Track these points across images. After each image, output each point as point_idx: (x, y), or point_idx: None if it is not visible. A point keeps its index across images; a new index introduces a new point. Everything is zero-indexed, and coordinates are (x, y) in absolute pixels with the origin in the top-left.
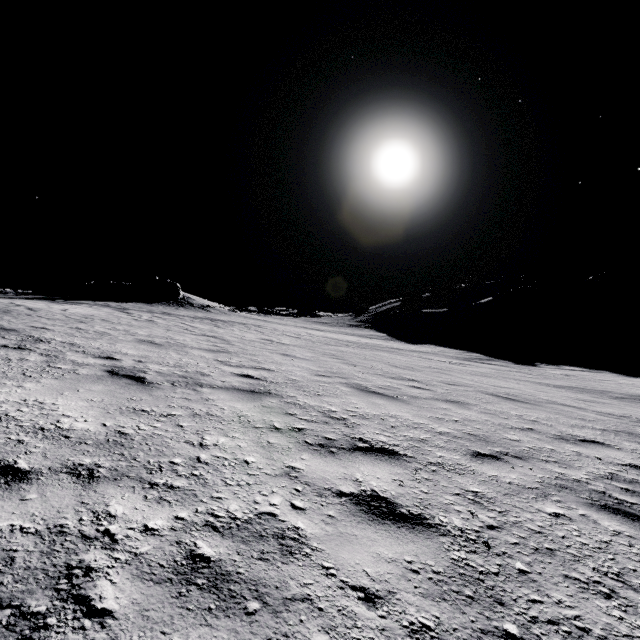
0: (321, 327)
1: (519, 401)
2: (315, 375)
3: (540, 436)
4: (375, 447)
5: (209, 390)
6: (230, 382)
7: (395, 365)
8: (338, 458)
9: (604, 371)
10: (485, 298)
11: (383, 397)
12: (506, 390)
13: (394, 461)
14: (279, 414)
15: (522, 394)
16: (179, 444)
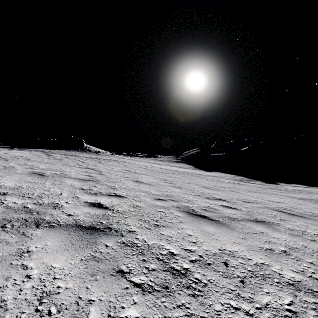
0: (159, 162)
1: (299, 216)
2: (154, 199)
3: None
4: None
5: (42, 232)
6: (76, 215)
7: (204, 186)
8: None
9: (317, 187)
10: (243, 147)
11: (210, 222)
12: (280, 204)
13: None
14: (107, 276)
15: (292, 208)
16: None
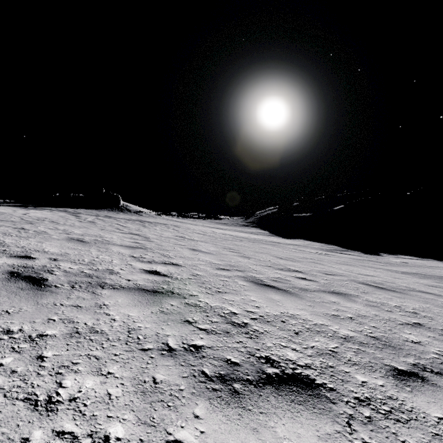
0: (221, 226)
1: (388, 290)
2: (216, 269)
3: (433, 334)
4: (286, 374)
5: (109, 292)
6: (135, 280)
7: (279, 257)
8: (245, 407)
9: (431, 259)
10: (338, 206)
11: (278, 291)
12: (371, 278)
13: (315, 403)
14: (176, 323)
15: (385, 282)
16: (11, 407)
